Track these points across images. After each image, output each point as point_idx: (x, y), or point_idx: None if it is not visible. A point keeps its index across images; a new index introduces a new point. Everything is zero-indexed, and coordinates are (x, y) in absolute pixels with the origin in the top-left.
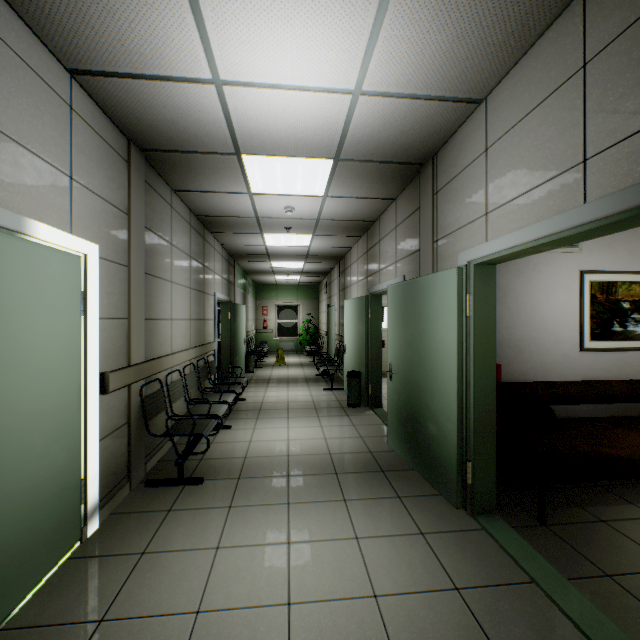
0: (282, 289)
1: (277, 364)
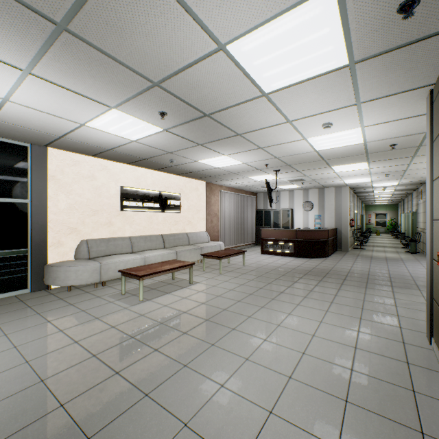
0: (377, 206)
1: (376, 235)
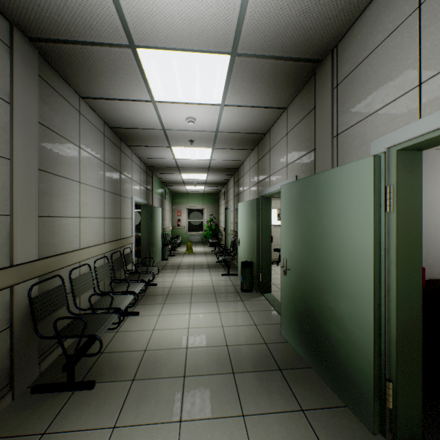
0: (191, 196)
1: (187, 253)
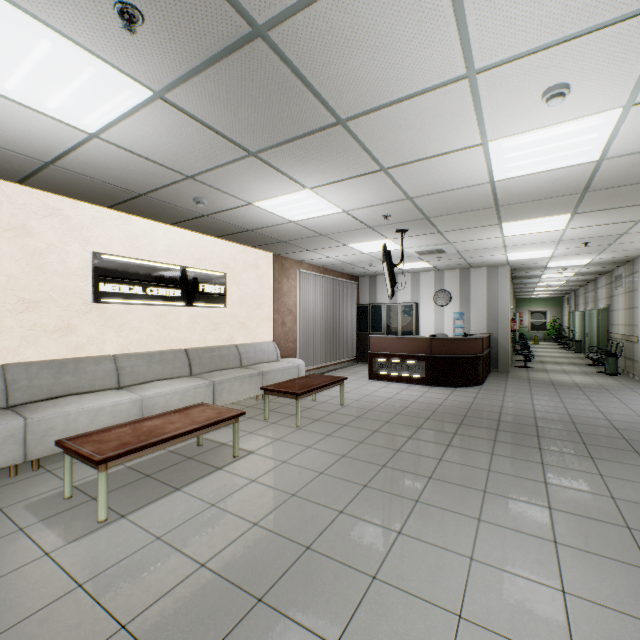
0: (533, 301)
1: (533, 344)
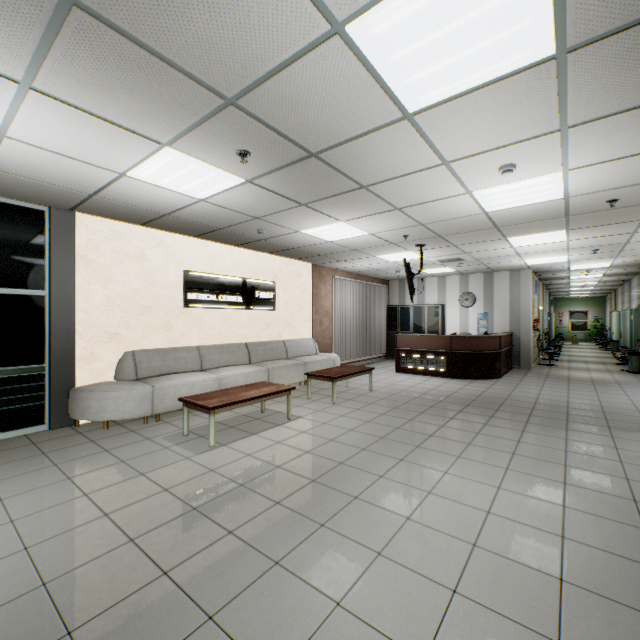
0: (573, 300)
1: (571, 344)
